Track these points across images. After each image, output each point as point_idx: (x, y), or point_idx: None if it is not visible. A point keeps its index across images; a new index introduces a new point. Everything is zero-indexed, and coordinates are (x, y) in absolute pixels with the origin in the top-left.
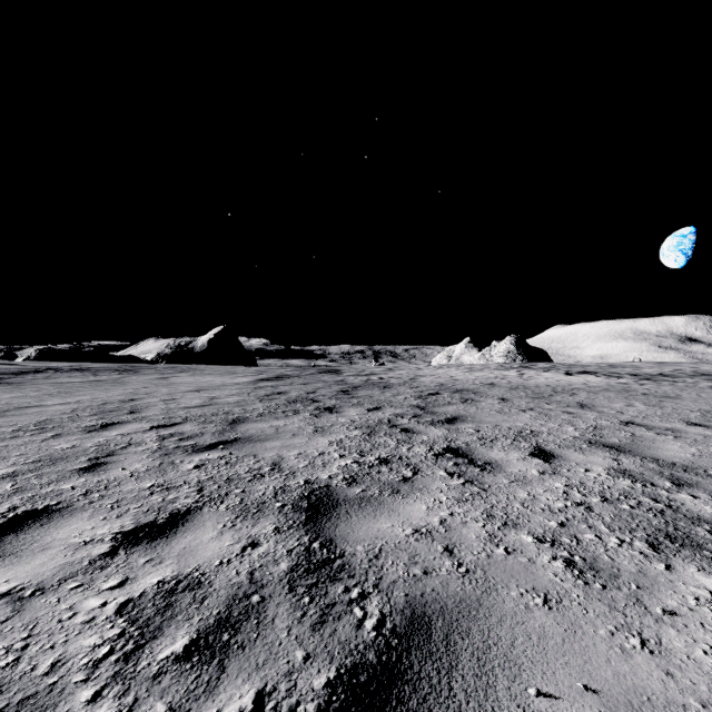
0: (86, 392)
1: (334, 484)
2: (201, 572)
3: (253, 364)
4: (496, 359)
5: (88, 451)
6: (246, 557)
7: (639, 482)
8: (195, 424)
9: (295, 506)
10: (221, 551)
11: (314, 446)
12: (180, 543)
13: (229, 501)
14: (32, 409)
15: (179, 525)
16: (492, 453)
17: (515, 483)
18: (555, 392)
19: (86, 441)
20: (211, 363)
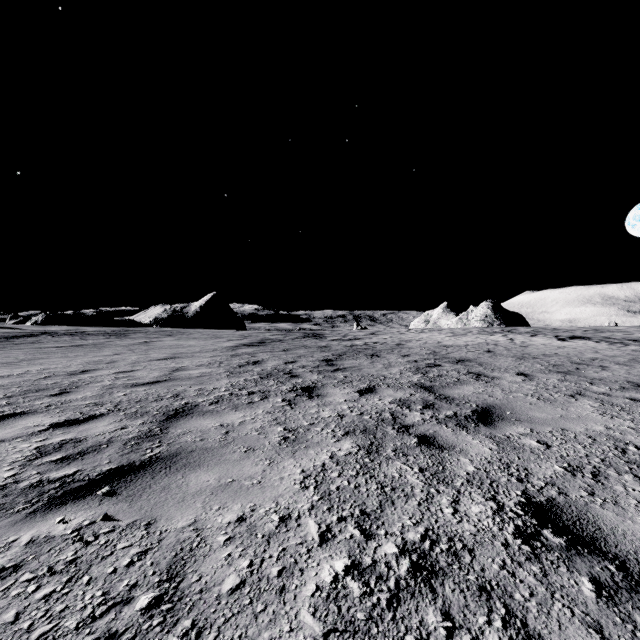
0: (50, 359)
1: None
2: None
3: (241, 328)
4: (473, 323)
5: None
6: None
7: None
8: (117, 419)
9: None
10: None
11: (273, 490)
12: None
13: None
14: None
15: None
16: None
17: None
18: (576, 363)
19: None
20: (203, 326)
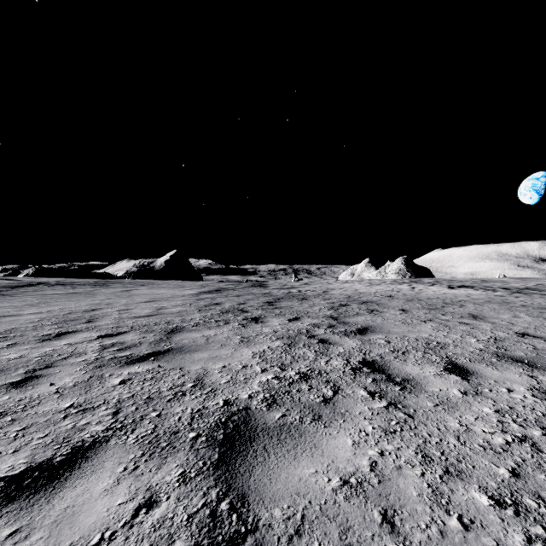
0: (60, 302)
1: (253, 406)
2: None
3: (199, 279)
4: (390, 276)
5: (30, 362)
6: (135, 529)
7: None
8: (137, 333)
9: (209, 438)
10: (108, 515)
11: (238, 358)
12: (65, 499)
13: (141, 429)
14: (8, 318)
15: (75, 467)
16: (407, 367)
17: (441, 407)
18: (446, 303)
19: (34, 350)
20: (167, 278)
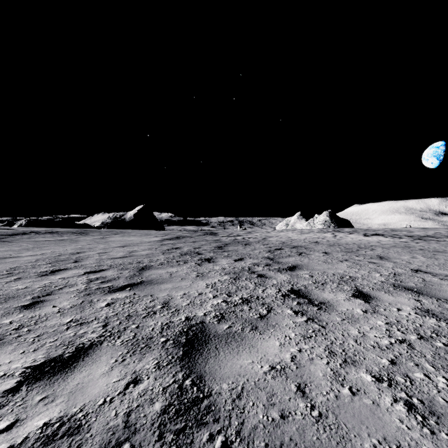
0: (50, 247)
1: (207, 321)
2: (84, 413)
3: (162, 229)
4: (317, 226)
5: (34, 291)
6: (127, 396)
7: (442, 320)
8: (115, 270)
9: (175, 341)
10: (107, 388)
11: (195, 288)
12: (75, 379)
13: (125, 336)
14: (10, 259)
15: (80, 360)
16: (324, 294)
17: (346, 321)
18: (360, 247)
19: (36, 283)
20: (136, 228)
